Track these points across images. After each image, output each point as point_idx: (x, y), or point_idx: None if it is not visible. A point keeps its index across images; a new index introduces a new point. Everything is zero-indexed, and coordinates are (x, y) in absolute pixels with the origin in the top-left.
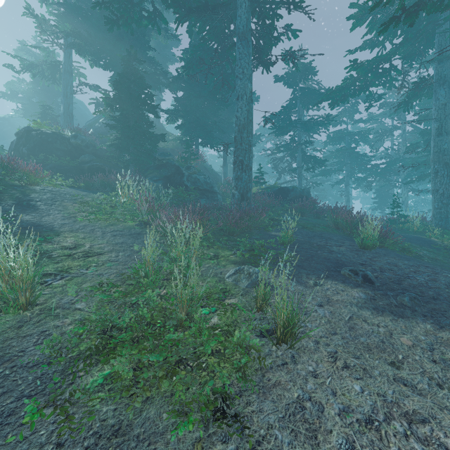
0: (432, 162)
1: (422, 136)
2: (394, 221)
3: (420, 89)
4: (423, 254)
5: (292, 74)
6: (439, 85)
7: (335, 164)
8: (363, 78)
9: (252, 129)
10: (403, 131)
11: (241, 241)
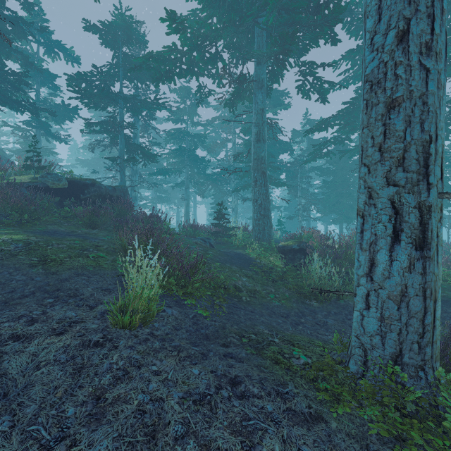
0: (252, 169)
1: (247, 147)
2: (219, 233)
3: (243, 90)
4: (242, 284)
5: (110, 26)
6: (258, 88)
7: (176, 164)
8: (189, 55)
9: None
10: (234, 143)
11: None
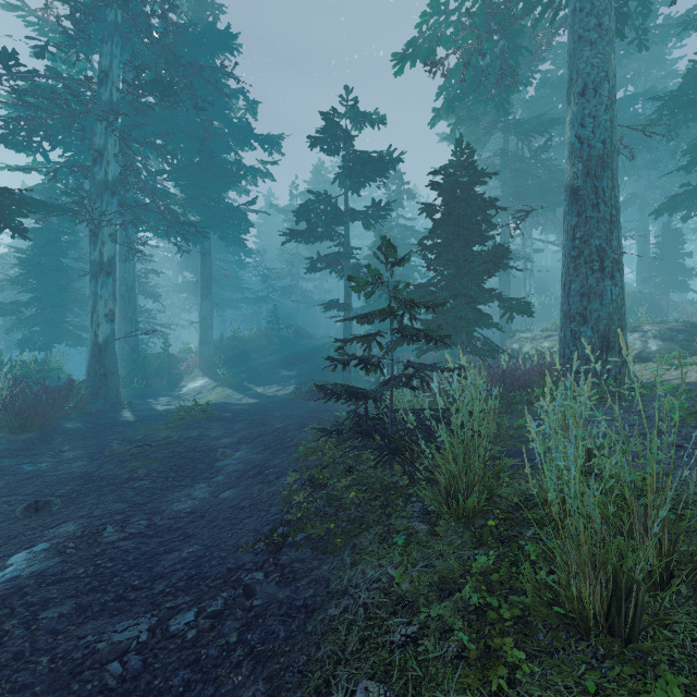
0: None
1: None
2: None
3: None
4: None
5: None
6: None
7: None
8: None
9: None
10: None
11: None
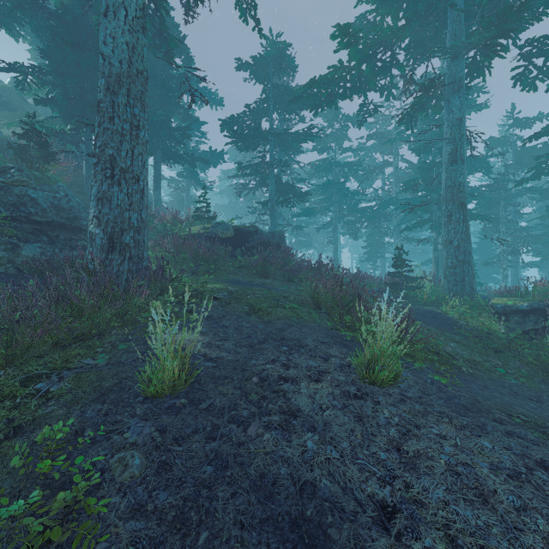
0: (443, 200)
1: (421, 171)
2: (397, 284)
3: (428, 98)
4: (453, 351)
5: (262, 59)
6: (453, 91)
7: (322, 202)
8: (357, 70)
9: (146, 92)
10: (396, 167)
11: (2, 399)
